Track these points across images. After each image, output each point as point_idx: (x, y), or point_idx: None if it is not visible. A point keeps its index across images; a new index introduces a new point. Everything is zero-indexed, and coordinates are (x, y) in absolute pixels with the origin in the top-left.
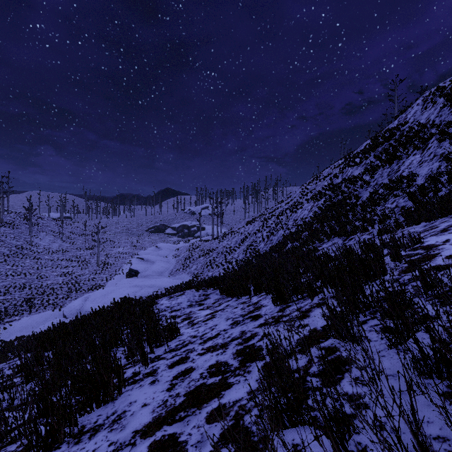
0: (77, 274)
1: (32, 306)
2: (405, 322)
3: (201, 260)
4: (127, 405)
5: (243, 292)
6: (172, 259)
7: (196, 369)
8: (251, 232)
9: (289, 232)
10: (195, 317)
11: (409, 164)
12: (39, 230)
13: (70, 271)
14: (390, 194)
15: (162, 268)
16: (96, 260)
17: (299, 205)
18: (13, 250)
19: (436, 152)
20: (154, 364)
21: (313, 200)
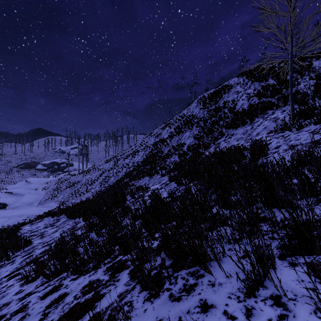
0: None
1: None
2: (104, 223)
3: (68, 191)
4: None
5: (78, 216)
6: (42, 191)
7: (35, 254)
8: (107, 168)
9: (129, 170)
10: (46, 233)
11: (185, 136)
12: None
13: None
14: (174, 153)
15: (31, 199)
16: None
17: (137, 152)
18: None
19: (194, 132)
20: (14, 258)
21: (145, 150)
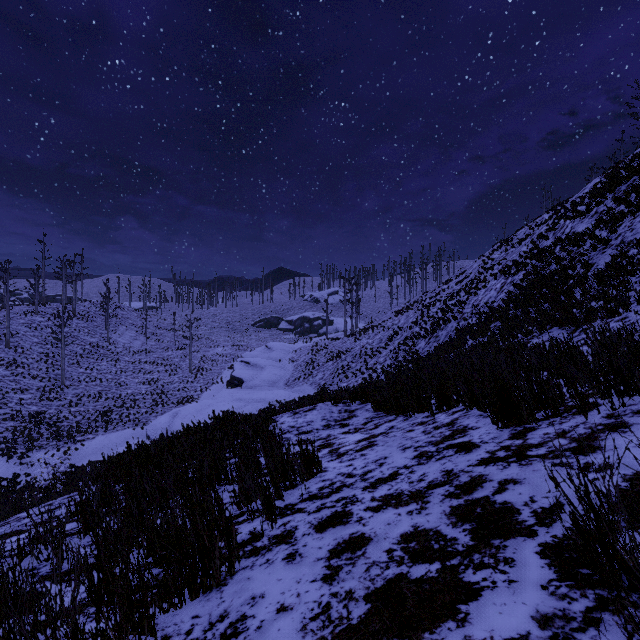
0: (164, 382)
1: (109, 421)
2: None
3: (330, 366)
4: (247, 603)
5: (416, 407)
6: (288, 364)
7: (374, 540)
8: (402, 325)
9: (465, 323)
10: (340, 444)
11: None
12: (118, 324)
13: (156, 378)
14: None
15: (274, 376)
16: (188, 363)
17: (479, 284)
18: (87, 349)
19: None
20: (286, 519)
21: (505, 274)
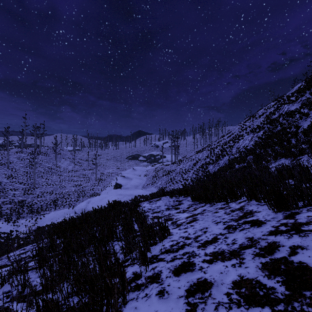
0: (83, 185)
1: (56, 205)
2: None
3: (164, 178)
4: None
5: (217, 199)
6: (144, 177)
7: (215, 285)
8: (200, 158)
9: (233, 157)
10: (176, 218)
11: None
12: (61, 157)
13: (79, 184)
14: None
15: (137, 183)
16: (95, 177)
17: (240, 137)
18: (46, 169)
19: None
20: (153, 265)
21: (253, 132)
